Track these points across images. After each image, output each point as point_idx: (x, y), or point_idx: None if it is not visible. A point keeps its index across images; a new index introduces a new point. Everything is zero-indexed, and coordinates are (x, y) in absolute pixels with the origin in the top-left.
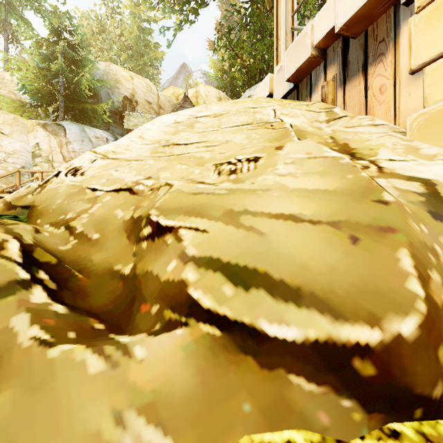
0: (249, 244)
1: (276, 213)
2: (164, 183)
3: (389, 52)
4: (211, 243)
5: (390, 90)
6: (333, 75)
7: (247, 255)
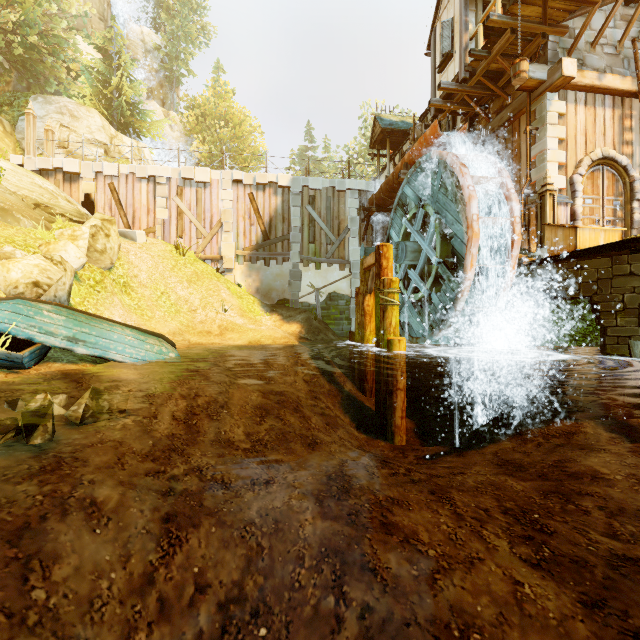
0: (68, 212)
1: (69, 210)
2: (30, 196)
3: (77, 185)
4: (63, 211)
5: (78, 193)
6: (60, 179)
7: (69, 213)
